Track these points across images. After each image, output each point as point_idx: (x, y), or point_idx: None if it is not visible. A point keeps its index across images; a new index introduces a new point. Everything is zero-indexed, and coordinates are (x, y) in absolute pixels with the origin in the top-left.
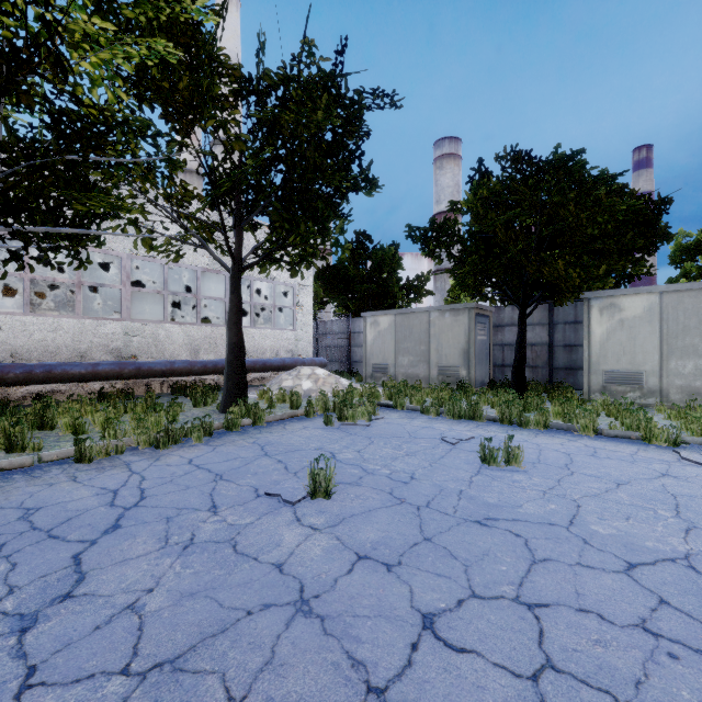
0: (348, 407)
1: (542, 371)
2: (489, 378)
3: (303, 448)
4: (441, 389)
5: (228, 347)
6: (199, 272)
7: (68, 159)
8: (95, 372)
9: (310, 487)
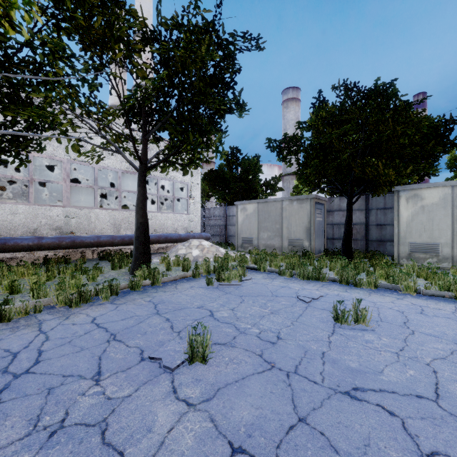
0: (224, 271)
1: (361, 242)
2: (324, 248)
3: (188, 306)
4: (291, 256)
5: (136, 225)
6: (120, 173)
7: (10, 82)
8: (40, 244)
9: (188, 354)
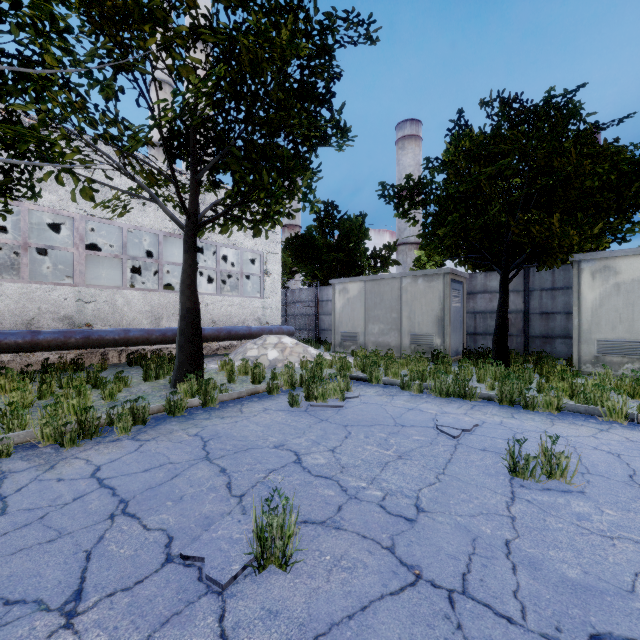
0: (317, 384)
1: (517, 339)
2: (463, 347)
3: (258, 444)
4: (416, 359)
5: (181, 313)
6: (161, 236)
7: None
8: (35, 341)
9: (255, 553)
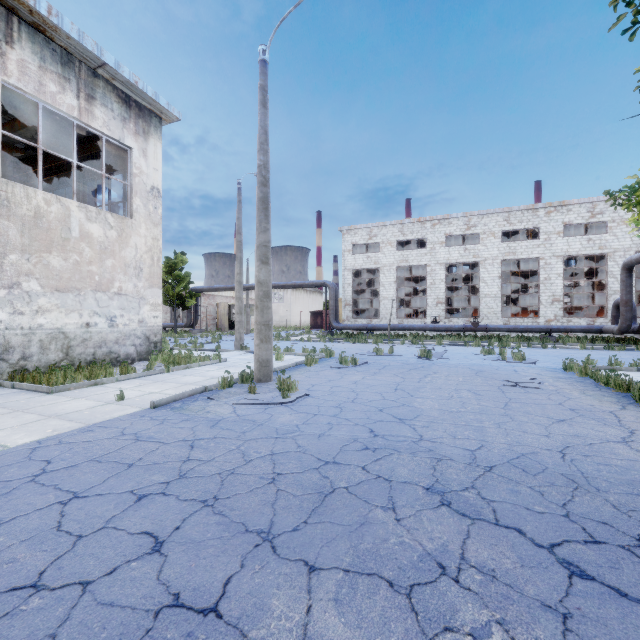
0: None
1: None
2: None
3: None
4: None
5: None
6: None
7: None
8: None
9: None
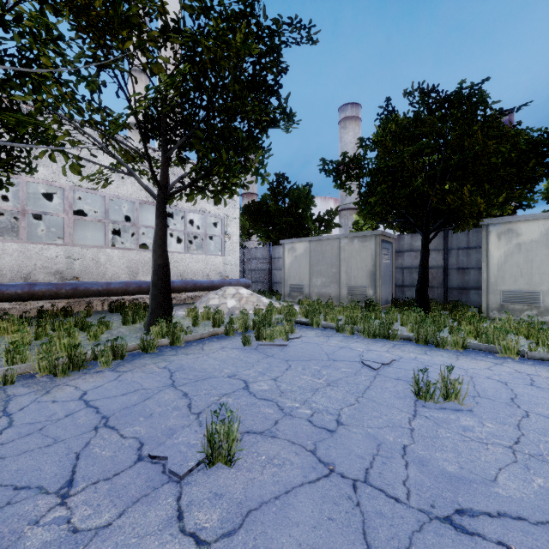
0: (266, 327)
1: (437, 290)
2: (392, 297)
3: (215, 374)
4: (351, 307)
5: (153, 268)
6: (137, 204)
7: None
8: (32, 292)
9: (206, 452)
